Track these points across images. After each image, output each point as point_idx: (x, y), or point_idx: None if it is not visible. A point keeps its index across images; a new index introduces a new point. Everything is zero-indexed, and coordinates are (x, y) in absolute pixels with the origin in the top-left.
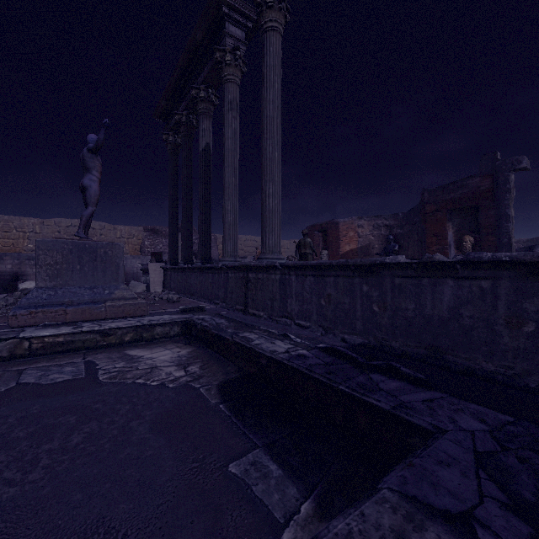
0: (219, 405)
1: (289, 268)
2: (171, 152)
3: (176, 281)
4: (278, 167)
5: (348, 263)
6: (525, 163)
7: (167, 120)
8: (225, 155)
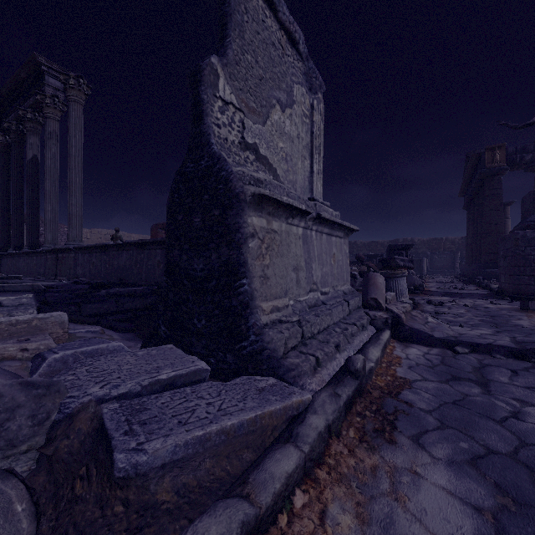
0: None
1: (77, 249)
2: (1, 151)
3: (6, 266)
4: (79, 187)
5: (97, 245)
6: None
7: None
8: (46, 170)
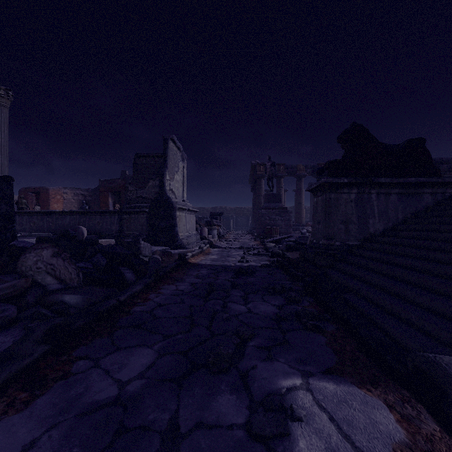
0: None
1: (15, 213)
2: None
3: None
4: (7, 168)
5: (41, 211)
6: None
7: None
8: None
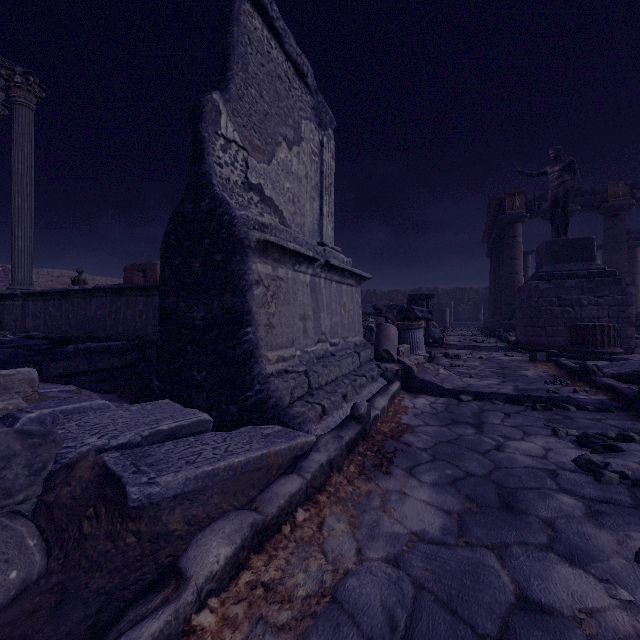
0: None
1: (27, 295)
2: None
3: None
4: (28, 216)
5: (55, 290)
6: None
7: None
8: None
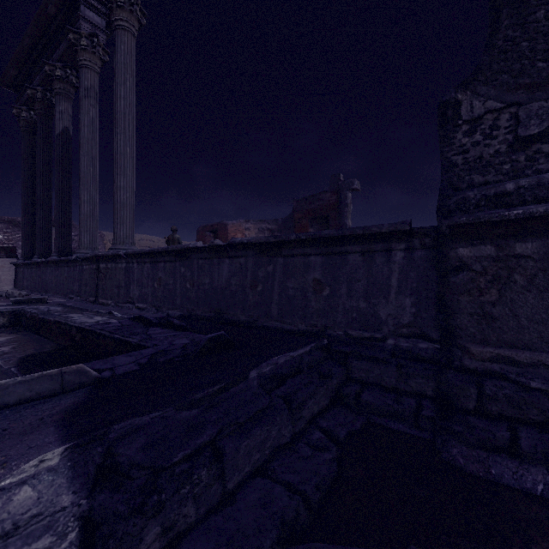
0: (11, 368)
1: (131, 256)
2: (25, 130)
3: (30, 279)
4: (130, 162)
5: (169, 249)
6: (356, 185)
7: (19, 91)
8: (81, 143)
